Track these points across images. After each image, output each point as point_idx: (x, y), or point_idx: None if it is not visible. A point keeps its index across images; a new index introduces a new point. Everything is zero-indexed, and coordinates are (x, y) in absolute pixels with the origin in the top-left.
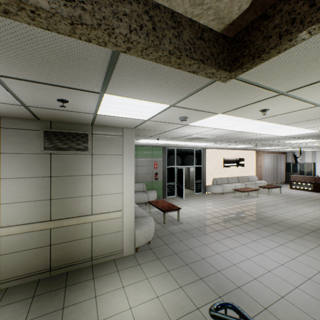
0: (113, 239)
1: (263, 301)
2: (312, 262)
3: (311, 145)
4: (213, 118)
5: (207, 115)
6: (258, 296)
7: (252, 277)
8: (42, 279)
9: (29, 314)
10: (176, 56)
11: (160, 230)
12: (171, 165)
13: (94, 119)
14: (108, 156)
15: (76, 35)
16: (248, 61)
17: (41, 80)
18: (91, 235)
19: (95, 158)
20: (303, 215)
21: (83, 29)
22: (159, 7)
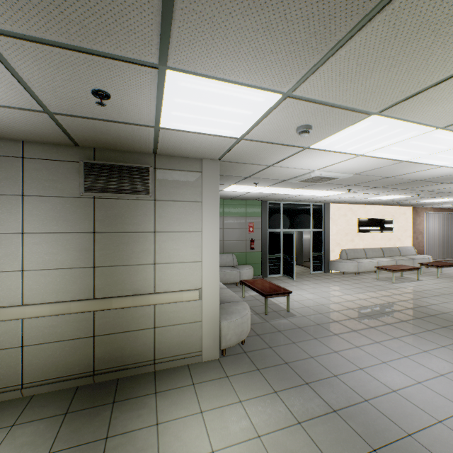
0: (187, 333)
1: None
2: None
3: None
4: (358, 127)
5: (349, 118)
6: None
7: (433, 418)
8: (82, 386)
9: (56, 441)
10: None
11: (260, 324)
12: (275, 228)
13: (157, 140)
14: (179, 204)
15: None
16: None
17: (54, 36)
18: (154, 325)
19: (160, 206)
20: None
21: None
22: None
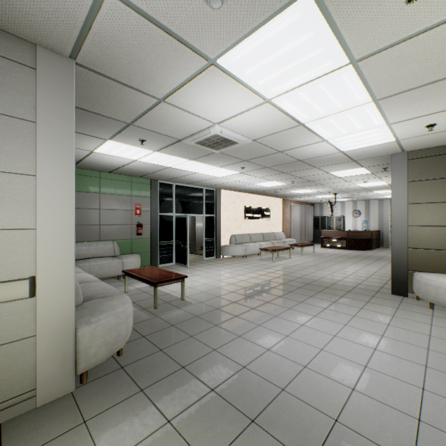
0: None
1: (398, 443)
2: (408, 336)
3: (353, 185)
4: (284, 21)
5: None
6: (383, 434)
7: (347, 387)
8: None
9: None
10: None
11: (147, 321)
12: (167, 211)
13: None
14: None
15: None
16: None
17: None
18: None
19: None
20: (353, 274)
21: None
22: None
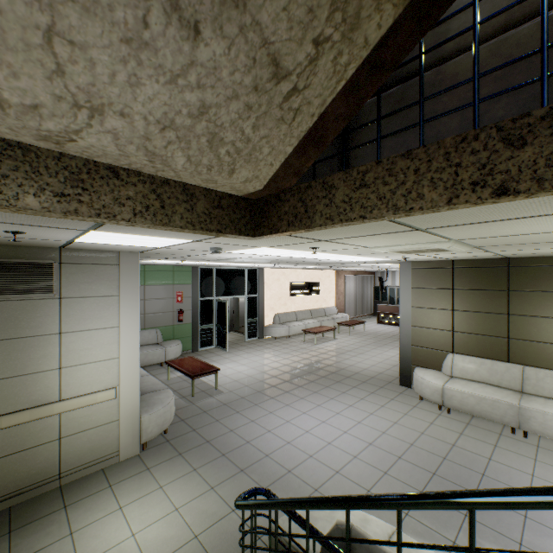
0: (102, 436)
1: (316, 481)
2: (378, 422)
3: (396, 267)
4: (257, 249)
5: (248, 247)
6: (311, 477)
7: (308, 454)
8: None
9: None
10: (190, 230)
11: (186, 408)
12: (208, 295)
13: (67, 243)
14: (92, 300)
15: (68, 218)
16: (267, 233)
17: None
18: (59, 436)
19: (67, 304)
20: (383, 361)
21: (79, 217)
22: (169, 182)
